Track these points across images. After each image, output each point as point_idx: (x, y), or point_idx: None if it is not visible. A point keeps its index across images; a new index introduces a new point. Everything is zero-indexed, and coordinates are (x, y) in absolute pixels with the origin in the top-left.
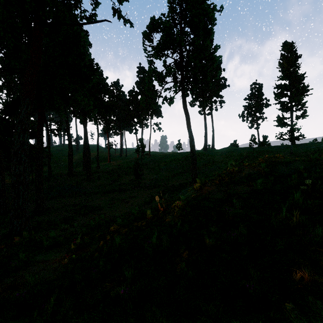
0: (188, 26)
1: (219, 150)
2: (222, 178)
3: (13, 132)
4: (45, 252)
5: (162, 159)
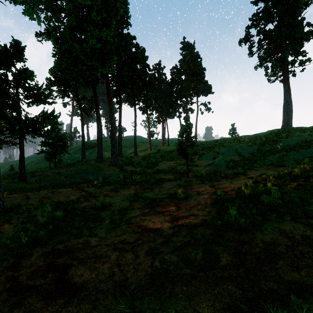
0: None
1: (310, 127)
2: None
3: (3, 88)
4: None
5: (215, 143)
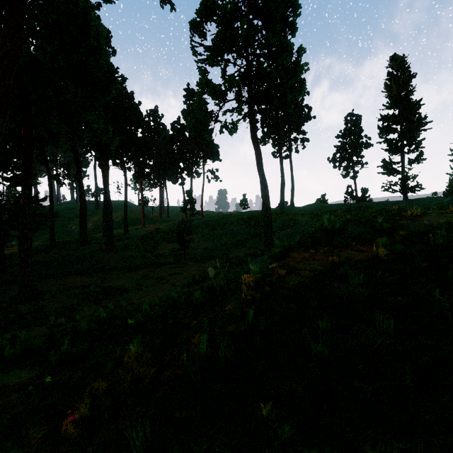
0: (259, 17)
1: (302, 208)
2: (316, 240)
3: None
4: (5, 368)
5: (220, 220)
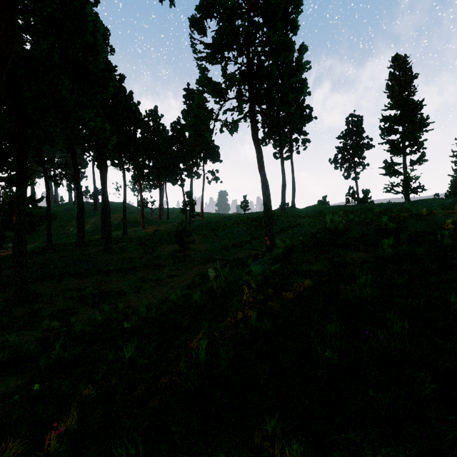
0: (260, 14)
1: (303, 209)
2: (320, 241)
3: None
4: None
5: (221, 222)
